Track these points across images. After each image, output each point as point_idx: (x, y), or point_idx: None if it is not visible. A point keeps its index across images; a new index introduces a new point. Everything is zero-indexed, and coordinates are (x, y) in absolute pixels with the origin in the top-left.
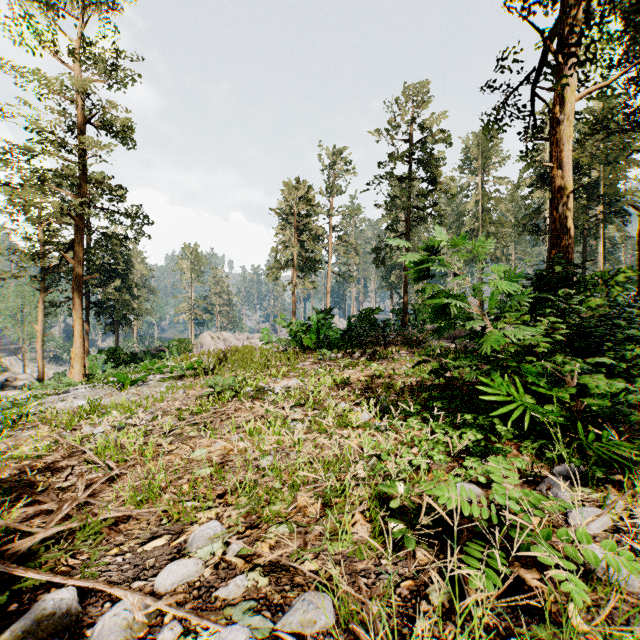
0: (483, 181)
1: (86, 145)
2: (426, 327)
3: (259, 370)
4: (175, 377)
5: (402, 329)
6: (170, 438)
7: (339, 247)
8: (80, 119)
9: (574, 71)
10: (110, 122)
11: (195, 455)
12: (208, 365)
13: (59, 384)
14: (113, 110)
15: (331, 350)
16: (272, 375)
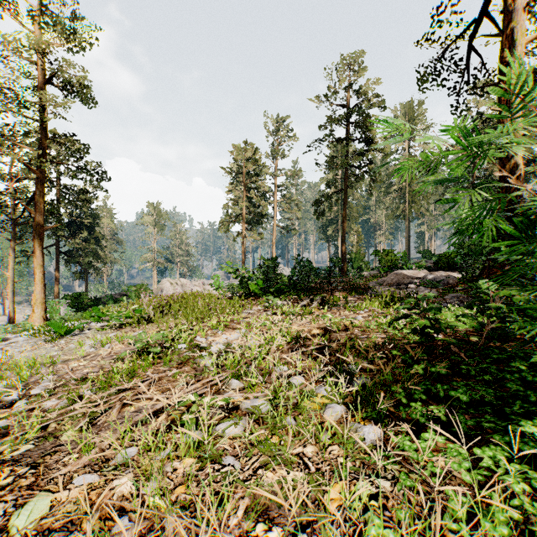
0: (409, 146)
1: (43, 100)
2: (362, 274)
3: (199, 320)
4: (115, 325)
5: (341, 276)
6: (26, 447)
7: (283, 203)
8: (40, 78)
9: (525, 13)
10: (68, 80)
11: (16, 522)
12: (147, 313)
13: (0, 331)
14: (70, 67)
15: (278, 296)
16: (213, 326)
